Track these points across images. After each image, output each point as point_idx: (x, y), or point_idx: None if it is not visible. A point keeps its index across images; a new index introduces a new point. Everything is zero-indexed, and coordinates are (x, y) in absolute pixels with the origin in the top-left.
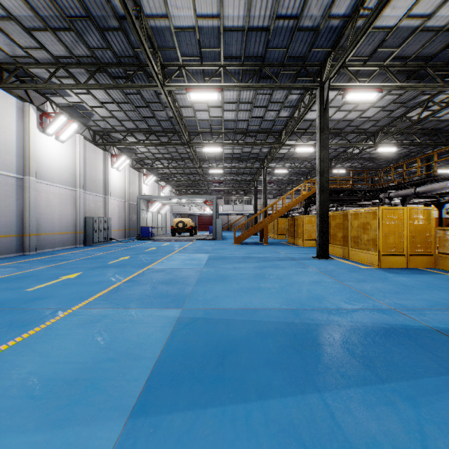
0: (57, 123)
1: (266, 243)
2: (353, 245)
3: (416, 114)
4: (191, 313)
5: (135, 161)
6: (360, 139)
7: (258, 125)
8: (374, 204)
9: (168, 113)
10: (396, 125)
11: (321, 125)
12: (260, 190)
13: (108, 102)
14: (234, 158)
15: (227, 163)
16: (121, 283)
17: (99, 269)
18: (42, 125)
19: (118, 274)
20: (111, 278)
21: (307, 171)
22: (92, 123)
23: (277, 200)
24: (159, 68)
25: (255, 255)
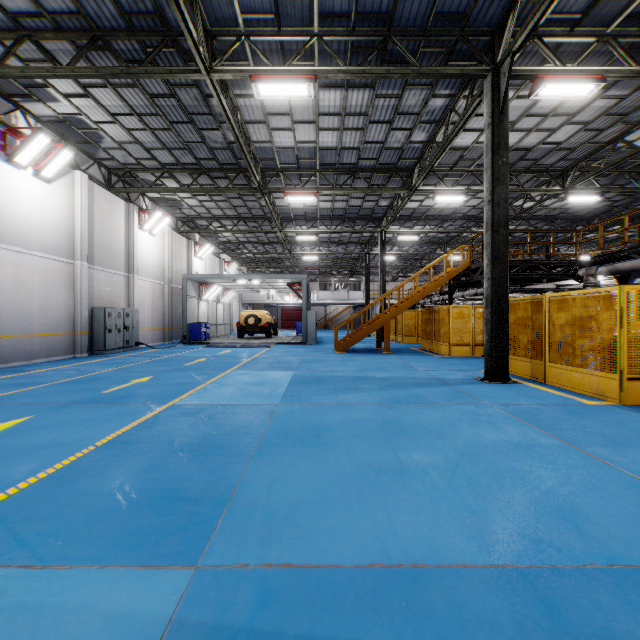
0: (35, 146)
1: (387, 350)
2: (555, 358)
3: (638, 136)
4: (214, 599)
5: (182, 221)
6: (537, 183)
7: (375, 157)
8: (556, 288)
9: (227, 134)
10: (604, 156)
11: (495, 140)
12: (374, 268)
13: (123, 112)
14: (335, 217)
15: (324, 225)
16: (90, 451)
17: (74, 406)
18: (7, 149)
19: (101, 422)
20: (79, 435)
21: (447, 238)
22: (104, 153)
23: (406, 281)
24: (201, 35)
25: (373, 373)
